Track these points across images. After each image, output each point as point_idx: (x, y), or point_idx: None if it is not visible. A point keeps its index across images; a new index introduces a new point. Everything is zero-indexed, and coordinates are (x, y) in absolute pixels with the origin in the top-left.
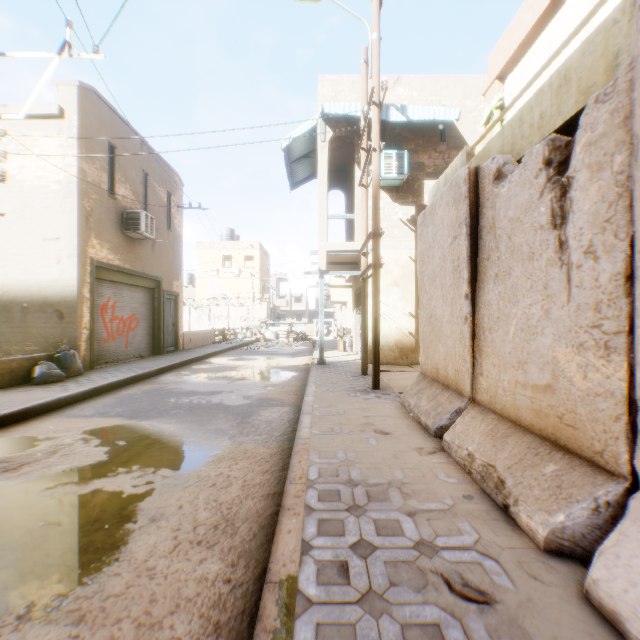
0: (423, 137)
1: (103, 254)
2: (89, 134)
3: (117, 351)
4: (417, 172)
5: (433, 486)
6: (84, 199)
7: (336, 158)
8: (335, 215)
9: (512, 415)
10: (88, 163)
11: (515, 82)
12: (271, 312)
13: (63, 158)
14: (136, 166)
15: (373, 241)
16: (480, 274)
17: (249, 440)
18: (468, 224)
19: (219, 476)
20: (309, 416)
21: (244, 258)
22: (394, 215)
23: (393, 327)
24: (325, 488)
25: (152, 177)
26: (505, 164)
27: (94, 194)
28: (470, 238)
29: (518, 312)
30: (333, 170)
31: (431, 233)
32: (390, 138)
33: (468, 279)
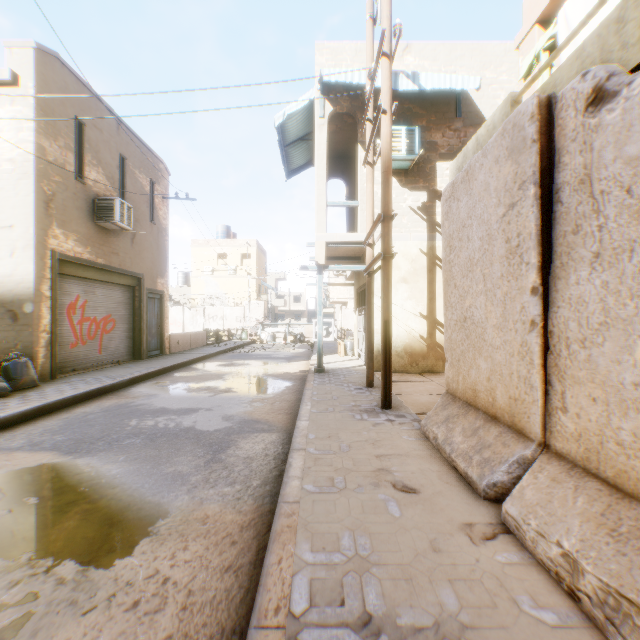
0: (436, 113)
1: (68, 246)
2: (50, 106)
3: (88, 357)
4: (429, 153)
5: (519, 636)
6: (43, 181)
7: (336, 142)
8: (335, 202)
9: None
10: (48, 139)
11: (576, 7)
12: (269, 312)
13: (17, 132)
14: (111, 148)
15: (383, 225)
16: (558, 256)
17: (215, 495)
18: (537, 182)
19: (150, 579)
20: (301, 455)
21: (240, 256)
22: (403, 202)
23: (401, 330)
24: None
25: (132, 162)
26: (611, 76)
27: (56, 176)
28: (539, 203)
29: None
30: (333, 157)
31: (465, 207)
32: (398, 114)
33: (537, 264)
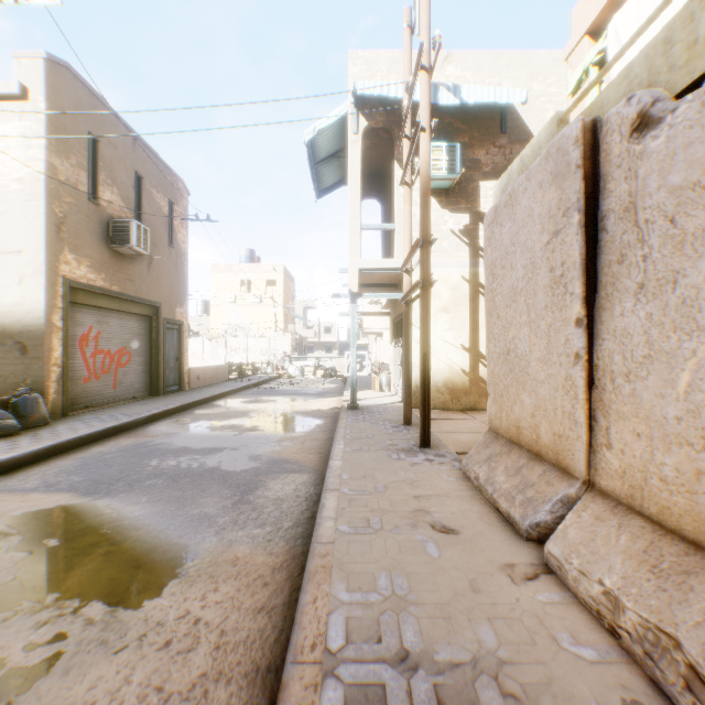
0: (479, 128)
1: (81, 272)
2: (61, 121)
3: (102, 392)
4: (471, 171)
5: (557, 670)
6: (54, 202)
7: (371, 159)
8: (370, 225)
9: (688, 530)
10: (60, 157)
11: (626, 21)
12: (297, 344)
13: (26, 150)
14: (127, 166)
15: (421, 251)
16: (603, 286)
17: (244, 536)
18: (581, 209)
19: (181, 620)
20: (334, 496)
21: (265, 282)
22: (443, 225)
23: (442, 363)
24: (357, 677)
25: (148, 181)
26: (655, 102)
27: (68, 197)
28: (584, 231)
29: (701, 348)
30: (367, 175)
31: (509, 233)
32: (438, 129)
33: (581, 295)
